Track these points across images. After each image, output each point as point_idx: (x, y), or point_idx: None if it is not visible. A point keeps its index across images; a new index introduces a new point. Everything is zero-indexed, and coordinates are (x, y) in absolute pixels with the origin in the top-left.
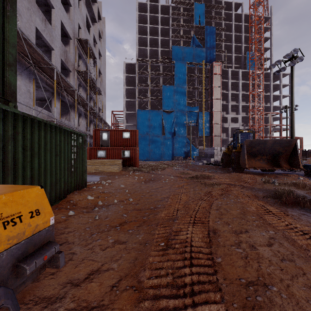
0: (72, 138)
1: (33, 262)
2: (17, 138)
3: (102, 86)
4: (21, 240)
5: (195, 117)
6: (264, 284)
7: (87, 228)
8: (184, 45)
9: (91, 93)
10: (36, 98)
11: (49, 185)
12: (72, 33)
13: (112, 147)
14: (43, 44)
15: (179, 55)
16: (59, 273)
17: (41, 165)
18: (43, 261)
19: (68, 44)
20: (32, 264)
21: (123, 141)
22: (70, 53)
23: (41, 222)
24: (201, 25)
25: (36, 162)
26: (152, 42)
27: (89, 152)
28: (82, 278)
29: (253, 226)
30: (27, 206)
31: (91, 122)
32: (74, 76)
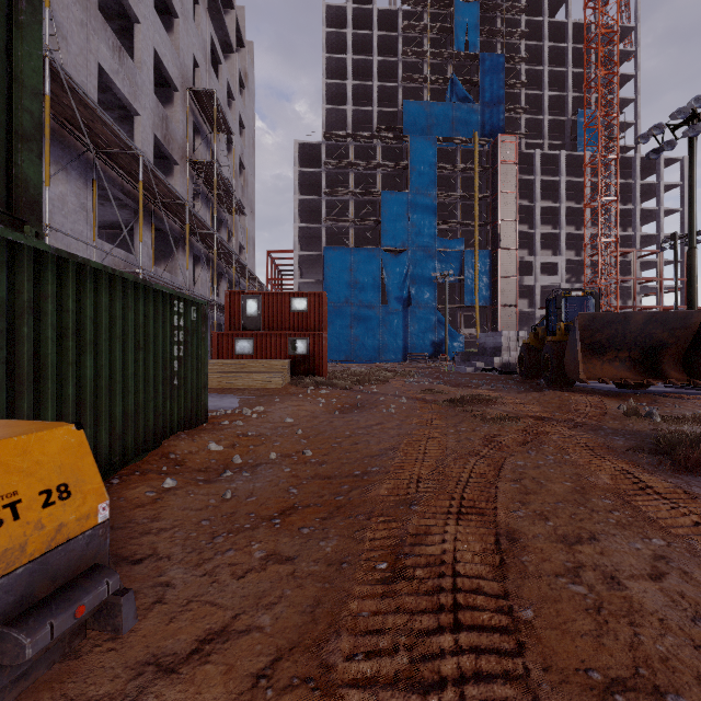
0: (174, 309)
1: (46, 626)
2: (44, 308)
3: (247, 196)
4: (15, 567)
5: (456, 262)
6: (653, 689)
7: (203, 521)
8: (431, 99)
9: (221, 210)
10: (102, 223)
11: (121, 419)
12: (179, 78)
13: (268, 333)
14: (116, 104)
15: (420, 122)
16: (128, 637)
17: (101, 372)
18: (75, 619)
19: (171, 102)
20: (42, 631)
21: (293, 317)
22: (175, 123)
23: (71, 517)
24: (472, 52)
25: (89, 364)
26: (359, 93)
27: (216, 344)
28: (184, 652)
29: (610, 525)
30: (36, 476)
31: (221, 275)
32: (184, 173)
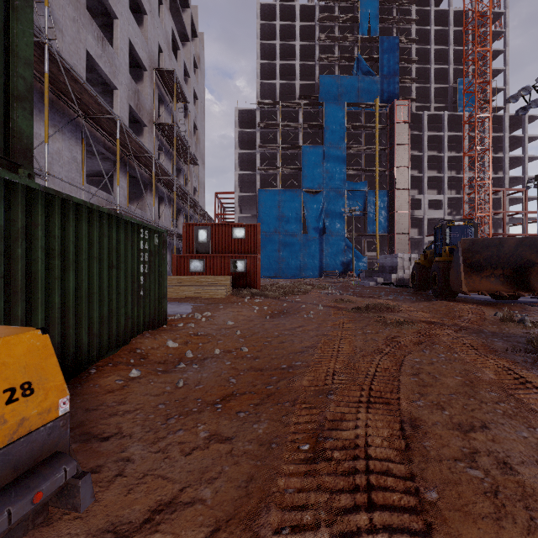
0: (140, 236)
1: (3, 513)
2: (35, 234)
3: (199, 151)
4: None
5: (361, 200)
6: None
7: (160, 405)
8: (341, 73)
9: (179, 162)
10: (90, 172)
11: (97, 322)
12: (147, 61)
13: (215, 255)
14: (100, 81)
15: (332, 91)
16: (92, 506)
17: (82, 284)
18: (33, 505)
19: (142, 79)
20: None
21: (234, 243)
22: (144, 95)
23: (33, 411)
24: (373, 35)
25: (72, 278)
26: (285, 70)
27: (175, 263)
28: (137, 521)
29: (498, 415)
30: (1, 375)
31: (179, 211)
32: (151, 134)
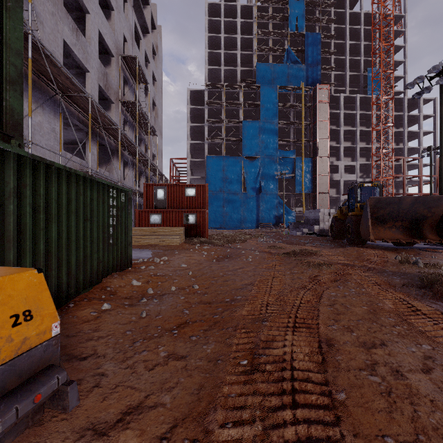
0: (109, 194)
1: (12, 409)
2: (24, 193)
3: (157, 123)
4: None
5: (290, 165)
6: None
7: (127, 331)
8: (274, 62)
9: (141, 132)
10: (66, 141)
11: (75, 265)
12: (114, 49)
13: (170, 210)
14: (74, 65)
15: (267, 76)
16: (75, 411)
17: (62, 234)
18: (34, 404)
19: (110, 64)
20: (10, 413)
21: (186, 200)
22: (111, 77)
23: (33, 333)
24: (300, 32)
25: (54, 229)
26: (228, 58)
27: (138, 217)
28: (112, 421)
29: (394, 335)
30: (8, 305)
31: (141, 174)
32: (118, 109)
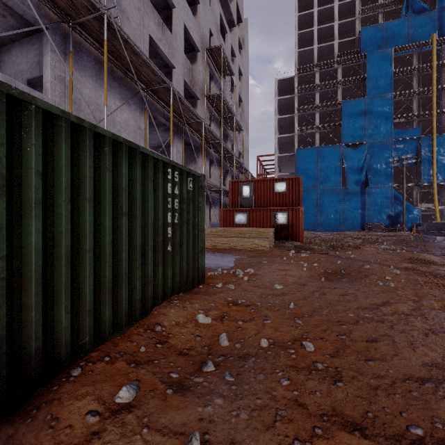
0: (167, 177)
1: None
2: None
3: (243, 120)
4: None
5: (412, 148)
6: None
7: None
8: (386, 20)
9: (227, 129)
10: (158, 144)
11: (92, 292)
12: (200, 43)
13: (257, 208)
14: (162, 64)
15: (376, 41)
16: None
17: (60, 239)
18: None
19: (196, 60)
20: None
21: (275, 197)
22: (197, 73)
23: None
24: None
25: (36, 229)
26: (323, 34)
27: (222, 217)
28: None
29: None
30: None
31: (227, 172)
32: (203, 105)
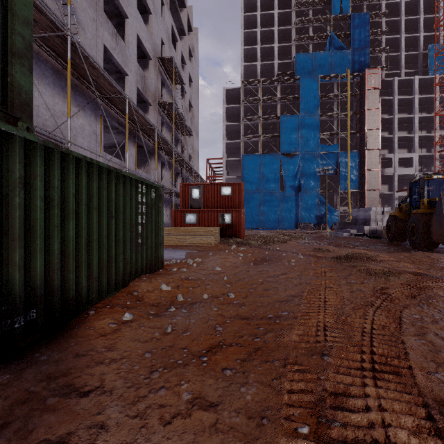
0: (138, 190)
1: None
2: (34, 184)
3: (194, 124)
4: None
5: (333, 161)
6: None
7: (146, 353)
8: (315, 50)
9: (177, 133)
10: (108, 144)
11: (97, 267)
12: (152, 51)
13: (206, 209)
14: (115, 70)
15: (307, 67)
16: None
17: (82, 232)
18: None
19: (148, 67)
20: None
21: (222, 199)
22: (149, 80)
23: None
24: (345, 14)
25: (72, 226)
26: (265, 53)
27: (174, 217)
28: None
29: None
30: None
31: (178, 174)
32: (155, 111)
